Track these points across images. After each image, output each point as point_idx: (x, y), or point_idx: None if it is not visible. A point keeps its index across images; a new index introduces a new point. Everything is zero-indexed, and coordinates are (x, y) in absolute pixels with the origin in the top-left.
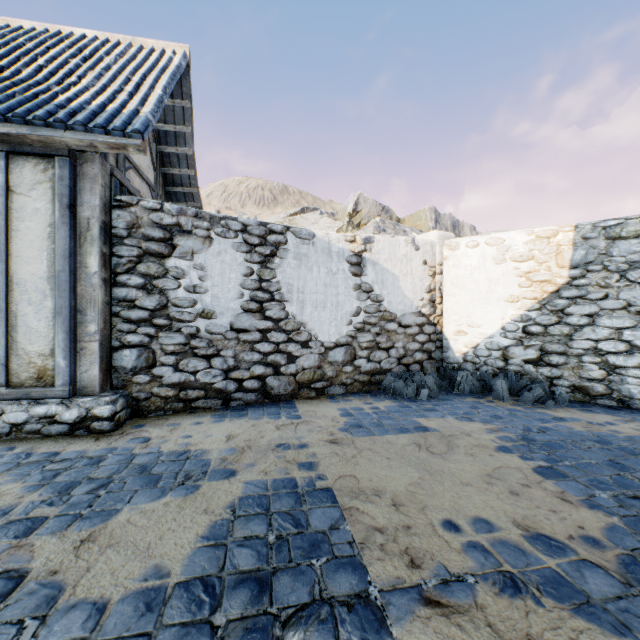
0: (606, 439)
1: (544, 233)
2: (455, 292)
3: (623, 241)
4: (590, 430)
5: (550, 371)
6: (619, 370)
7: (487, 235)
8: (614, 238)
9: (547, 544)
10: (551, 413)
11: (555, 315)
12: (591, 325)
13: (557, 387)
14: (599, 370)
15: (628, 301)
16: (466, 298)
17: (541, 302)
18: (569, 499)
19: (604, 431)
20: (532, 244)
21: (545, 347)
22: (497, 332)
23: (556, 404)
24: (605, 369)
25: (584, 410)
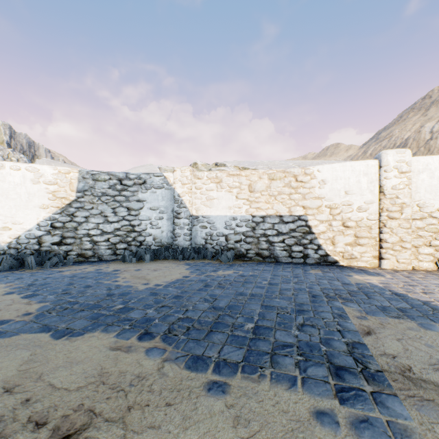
0: (77, 275)
1: (64, 171)
2: (1, 199)
3: (100, 182)
4: (73, 273)
5: (67, 248)
6: (98, 243)
7: (28, 164)
8: (96, 180)
9: (1, 322)
10: (59, 270)
11: (69, 217)
12: (87, 222)
13: (70, 256)
14: (90, 244)
15: (102, 211)
16: (11, 204)
17: (62, 209)
18: (31, 303)
19: (79, 272)
20: (57, 175)
21: (64, 234)
22: (35, 227)
23: (67, 265)
24: (93, 243)
25: (79, 265)
